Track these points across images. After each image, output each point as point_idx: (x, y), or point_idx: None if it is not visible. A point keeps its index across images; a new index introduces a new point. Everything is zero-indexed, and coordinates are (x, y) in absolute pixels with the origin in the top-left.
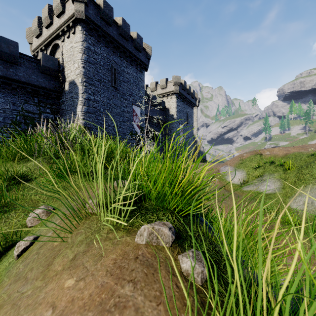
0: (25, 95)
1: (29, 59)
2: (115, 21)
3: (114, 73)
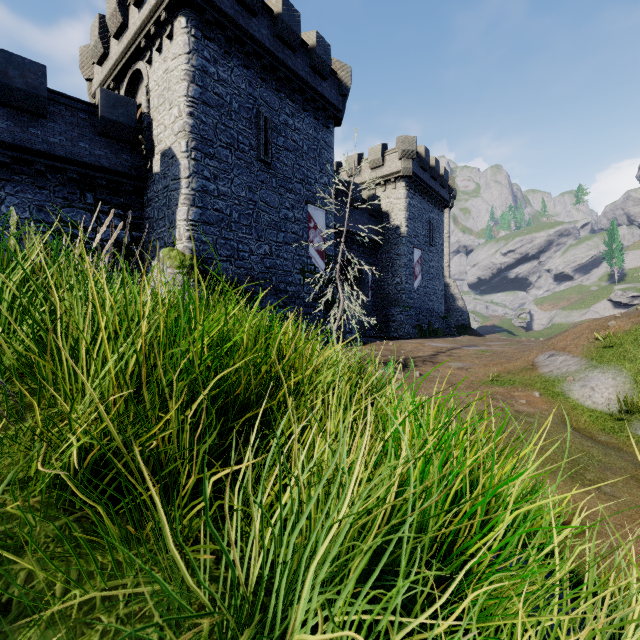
0: (66, 188)
1: (72, 105)
2: (266, 5)
3: (265, 129)
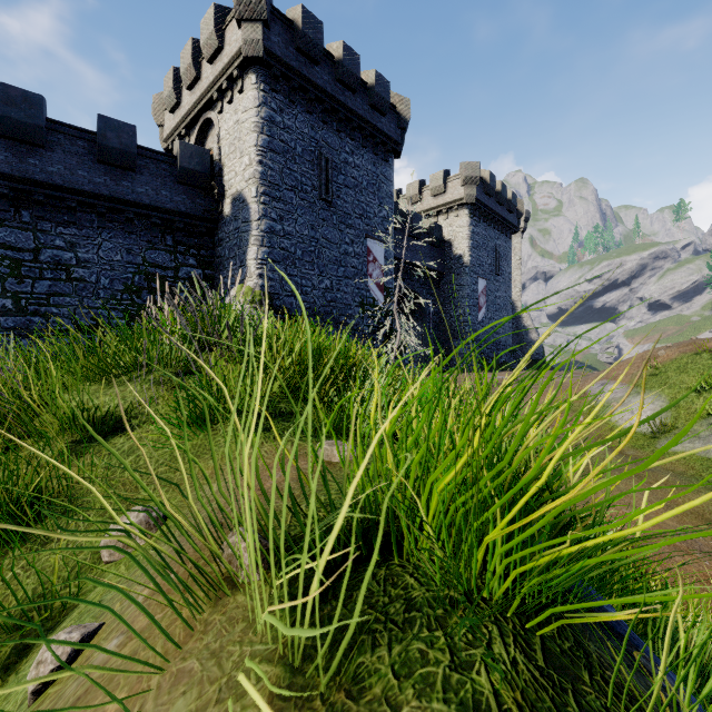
0: (150, 232)
1: (156, 158)
2: (327, 52)
3: (326, 169)
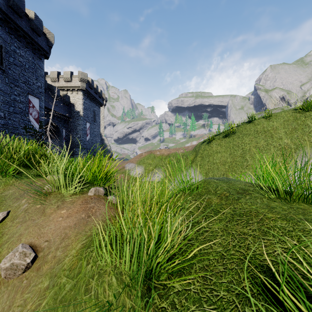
0: None
1: None
2: None
3: (1, 51)
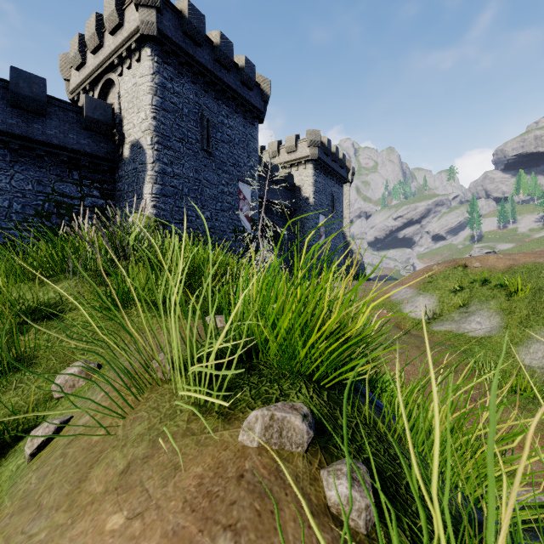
0: (58, 167)
1: (64, 107)
2: (208, 38)
3: (207, 127)
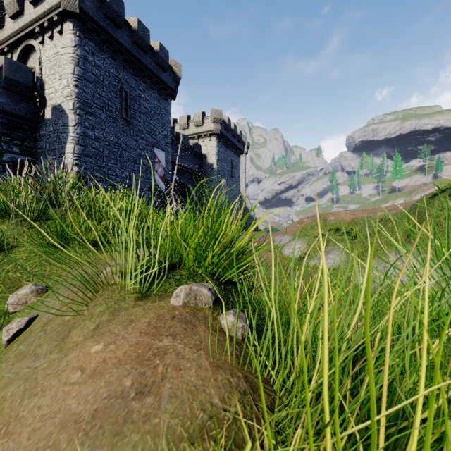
0: None
1: None
2: (127, 22)
3: (126, 98)
